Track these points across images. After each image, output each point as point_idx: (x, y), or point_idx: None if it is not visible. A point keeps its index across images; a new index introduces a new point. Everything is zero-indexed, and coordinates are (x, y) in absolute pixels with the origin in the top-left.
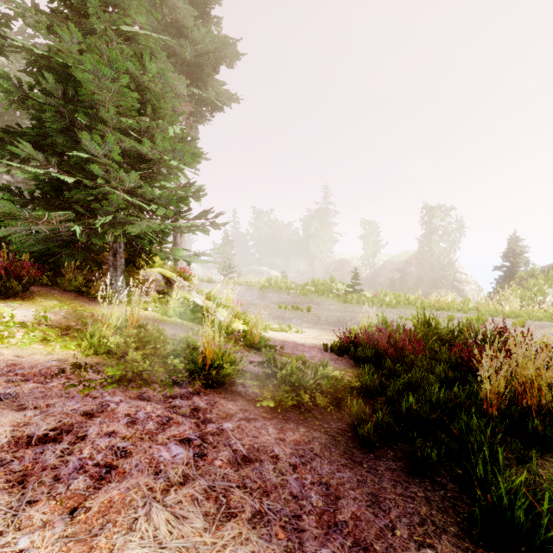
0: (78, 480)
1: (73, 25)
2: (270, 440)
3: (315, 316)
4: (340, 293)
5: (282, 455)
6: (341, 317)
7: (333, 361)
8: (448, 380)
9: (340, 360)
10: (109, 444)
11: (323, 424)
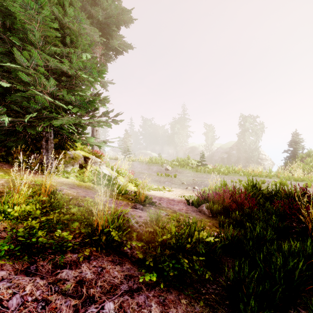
0: None
1: None
2: None
3: (179, 180)
4: (193, 166)
5: None
6: (195, 181)
7: (195, 213)
8: (280, 230)
9: (199, 212)
10: None
11: (201, 288)
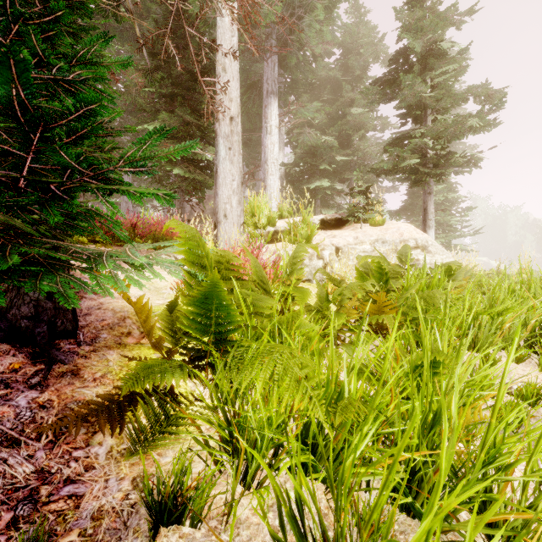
0: None
1: None
2: None
3: None
4: None
5: None
6: None
7: None
8: None
9: None
10: None
11: None
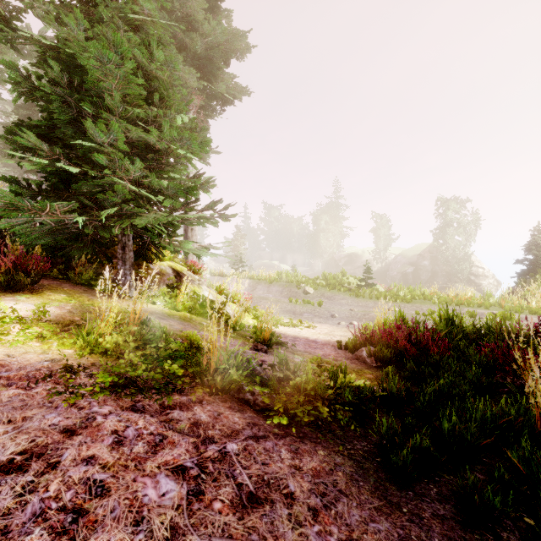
0: (31, 537)
1: (78, 11)
2: (283, 469)
3: (327, 311)
4: (352, 287)
5: (298, 493)
6: (354, 312)
7: (349, 360)
8: (481, 386)
9: (356, 359)
10: (84, 476)
11: (345, 444)
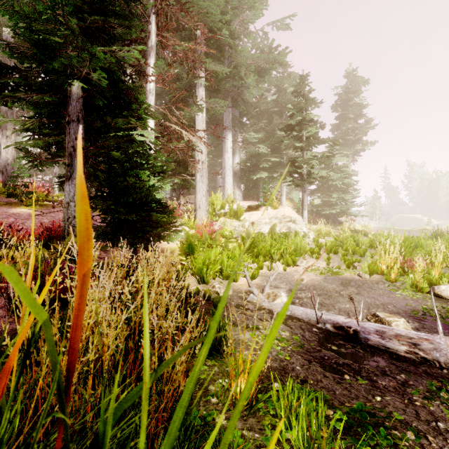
0: None
1: None
2: None
3: None
4: None
5: None
6: None
7: None
8: None
9: None
10: None
11: None
